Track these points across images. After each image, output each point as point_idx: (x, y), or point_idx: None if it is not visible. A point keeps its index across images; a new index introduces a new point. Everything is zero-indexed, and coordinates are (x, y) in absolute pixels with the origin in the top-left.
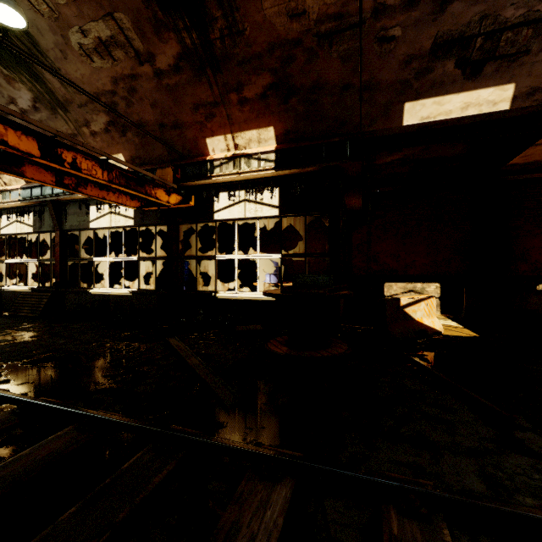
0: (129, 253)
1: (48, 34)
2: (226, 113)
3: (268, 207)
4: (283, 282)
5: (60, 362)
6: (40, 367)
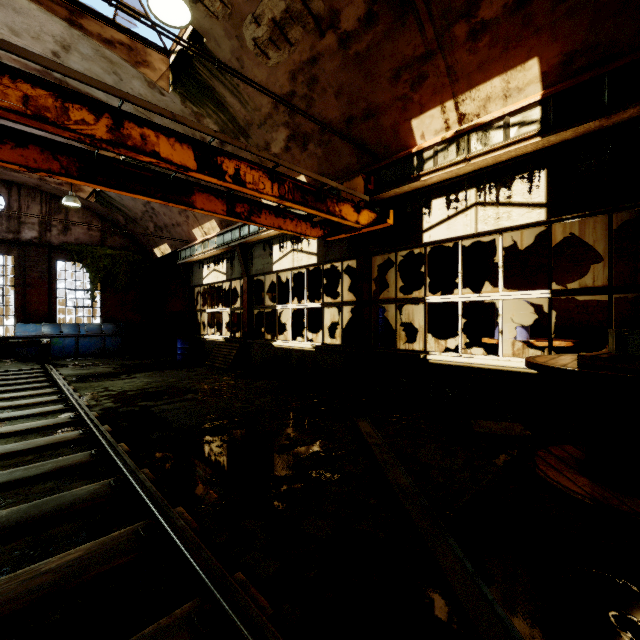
0: (315, 300)
1: (224, 42)
2: (445, 66)
3: (521, 208)
4: (537, 339)
5: (226, 439)
6: (204, 443)
